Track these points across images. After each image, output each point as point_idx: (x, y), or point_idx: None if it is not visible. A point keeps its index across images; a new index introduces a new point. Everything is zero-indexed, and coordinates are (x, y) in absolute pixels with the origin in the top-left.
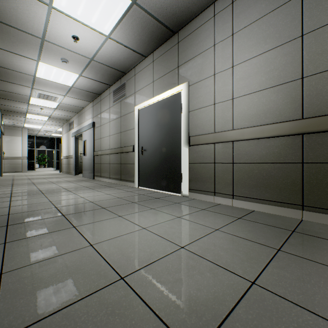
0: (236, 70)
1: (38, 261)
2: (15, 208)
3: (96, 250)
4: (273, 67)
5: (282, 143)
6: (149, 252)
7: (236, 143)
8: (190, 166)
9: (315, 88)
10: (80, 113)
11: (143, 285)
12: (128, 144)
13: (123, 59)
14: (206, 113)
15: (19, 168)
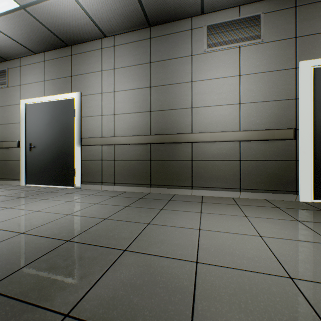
0: (116, 95)
1: None
2: None
3: None
4: (137, 100)
5: (141, 148)
6: (42, 221)
7: (116, 146)
8: (83, 162)
9: (156, 119)
10: None
11: (39, 232)
12: (10, 139)
13: (5, 46)
14: (96, 121)
15: None
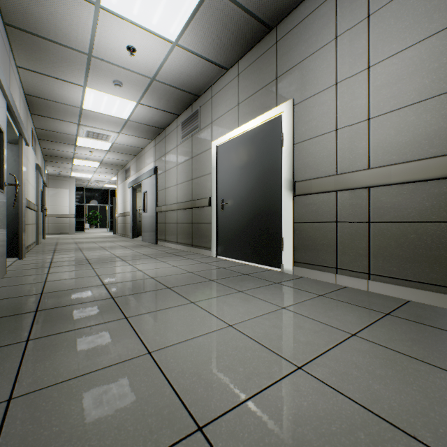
0: (374, 73)
1: (67, 378)
2: (52, 285)
3: (157, 363)
4: (446, 60)
5: None
6: (243, 375)
7: (374, 190)
8: (296, 227)
9: None
10: (139, 156)
11: None
12: (202, 195)
13: (196, 75)
14: (322, 145)
15: (65, 229)
